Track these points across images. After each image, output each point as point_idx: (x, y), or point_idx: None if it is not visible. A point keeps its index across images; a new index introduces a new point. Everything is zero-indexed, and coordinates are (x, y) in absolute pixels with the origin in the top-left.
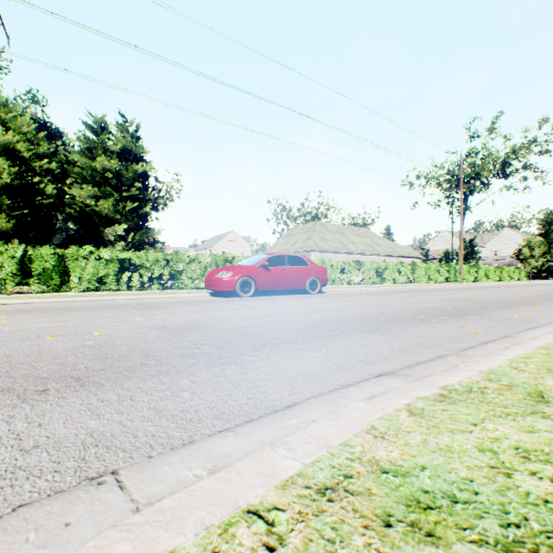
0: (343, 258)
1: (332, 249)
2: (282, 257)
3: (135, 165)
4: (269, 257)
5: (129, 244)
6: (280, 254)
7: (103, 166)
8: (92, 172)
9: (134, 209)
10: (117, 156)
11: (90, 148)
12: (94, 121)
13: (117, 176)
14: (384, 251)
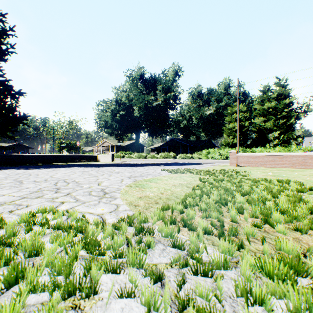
0: None
1: None
2: None
3: (283, 101)
4: None
5: (280, 140)
6: None
7: (267, 107)
8: (262, 110)
9: (283, 122)
10: (274, 99)
11: (261, 100)
12: (263, 88)
13: (274, 109)
14: None
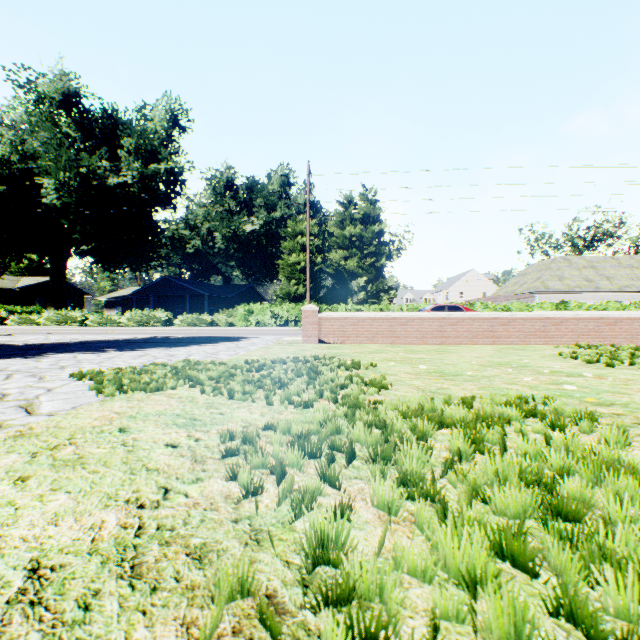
0: (585, 298)
1: (566, 288)
2: (442, 306)
3: (372, 227)
4: (433, 307)
5: (368, 293)
6: (441, 305)
7: (349, 233)
8: (343, 239)
9: (372, 263)
10: (360, 222)
11: (341, 220)
12: (344, 198)
13: (360, 238)
14: None
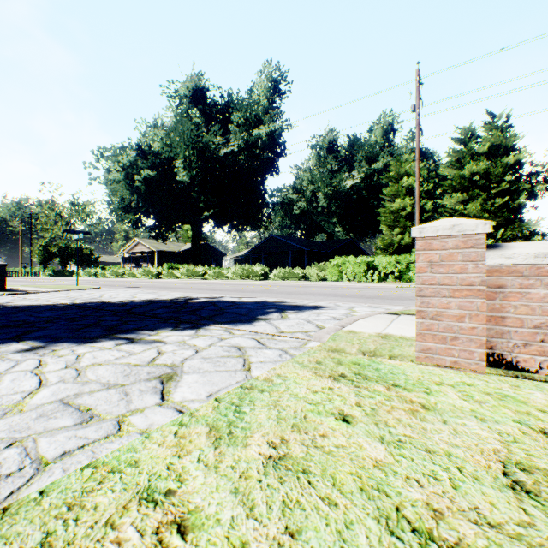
0: None
1: None
2: None
3: (503, 159)
4: None
5: (496, 241)
6: None
7: (469, 171)
8: (459, 180)
9: (502, 204)
10: (484, 157)
11: (457, 159)
12: (461, 133)
13: (484, 176)
14: None
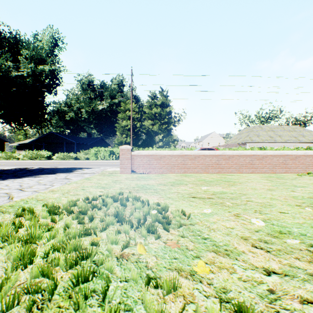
0: (269, 146)
1: (261, 141)
2: (205, 149)
3: (166, 109)
4: (200, 149)
5: (163, 143)
6: (204, 148)
7: (154, 112)
8: (151, 115)
9: (165, 127)
10: (159, 106)
11: (150, 105)
12: (151, 94)
13: (159, 115)
14: (307, 140)
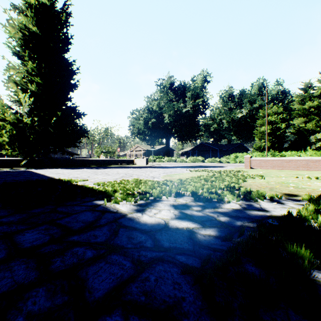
0: None
1: None
2: None
3: None
4: None
5: None
6: None
7: (308, 106)
8: (302, 110)
9: None
10: (317, 97)
11: (301, 99)
12: (303, 85)
13: (317, 108)
14: None
